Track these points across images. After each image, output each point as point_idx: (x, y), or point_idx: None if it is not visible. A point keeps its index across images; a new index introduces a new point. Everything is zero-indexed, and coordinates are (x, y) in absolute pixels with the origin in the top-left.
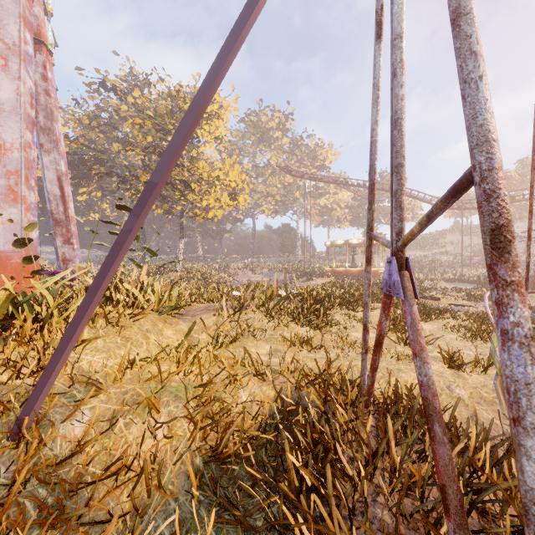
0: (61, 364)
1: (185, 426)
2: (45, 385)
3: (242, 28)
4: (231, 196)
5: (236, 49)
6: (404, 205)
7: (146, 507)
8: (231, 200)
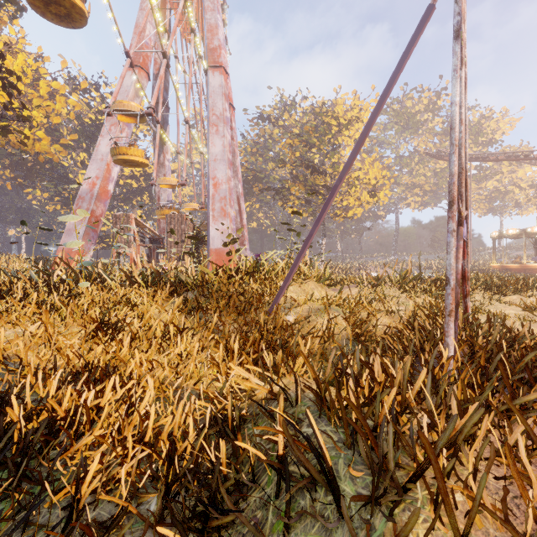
0: (288, 283)
1: (343, 323)
2: (282, 293)
3: (374, 117)
4: (370, 193)
5: (371, 127)
6: (462, 193)
7: (330, 337)
8: (371, 197)
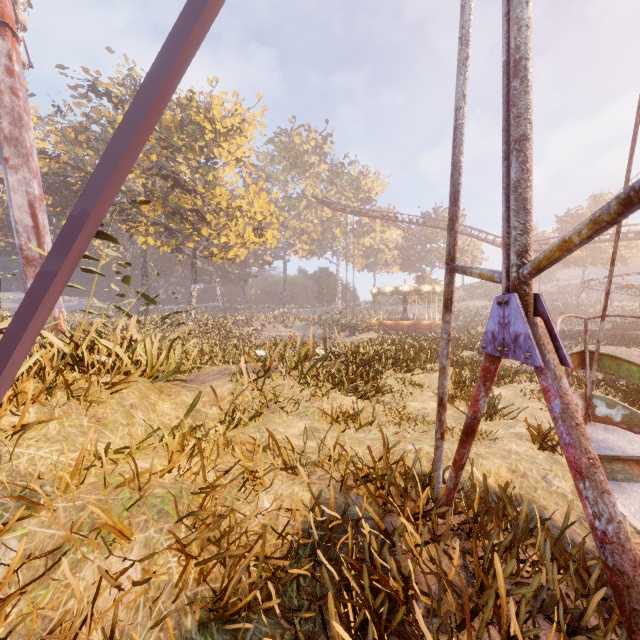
0: None
1: (170, 563)
2: None
3: None
4: (256, 231)
5: None
6: (530, 205)
7: None
8: (257, 236)
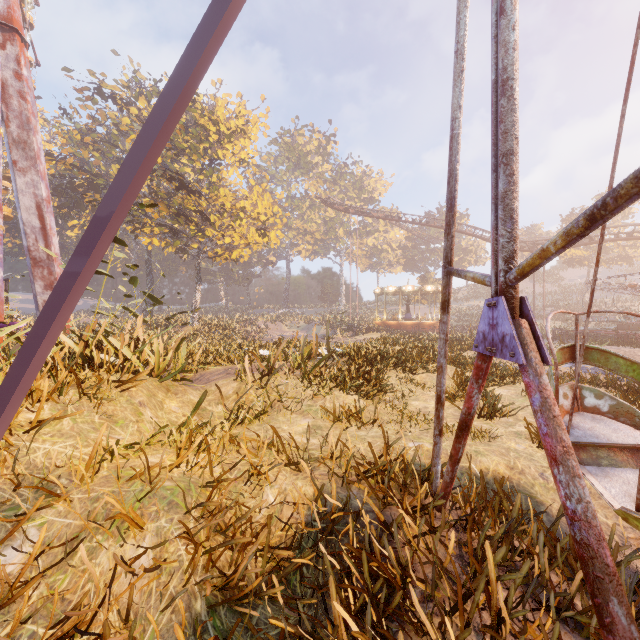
0: None
1: (181, 551)
2: None
3: None
4: (260, 231)
5: None
6: (517, 215)
7: None
8: (261, 237)
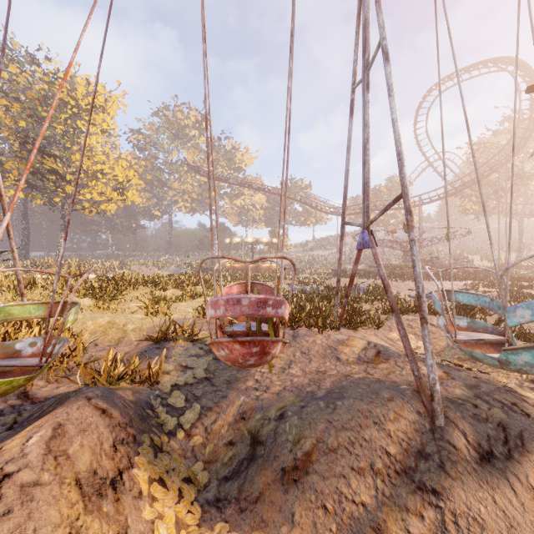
0: None
1: None
2: None
3: None
4: (118, 190)
5: None
6: None
7: None
8: (120, 194)
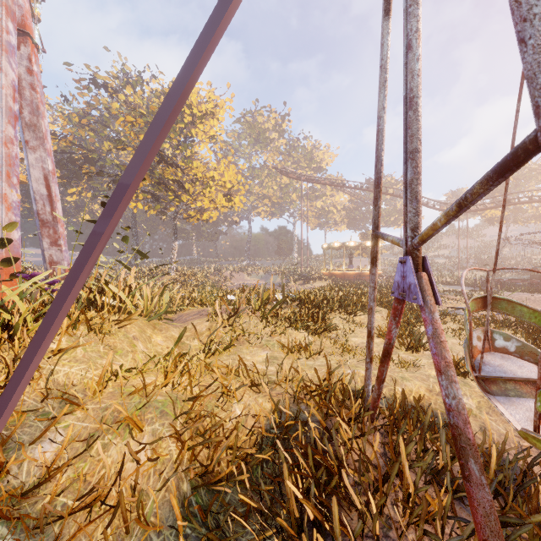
0: (26, 379)
1: (171, 447)
2: (7, 405)
3: None
4: (226, 197)
5: (228, 19)
6: (420, 196)
7: None
8: (227, 201)
